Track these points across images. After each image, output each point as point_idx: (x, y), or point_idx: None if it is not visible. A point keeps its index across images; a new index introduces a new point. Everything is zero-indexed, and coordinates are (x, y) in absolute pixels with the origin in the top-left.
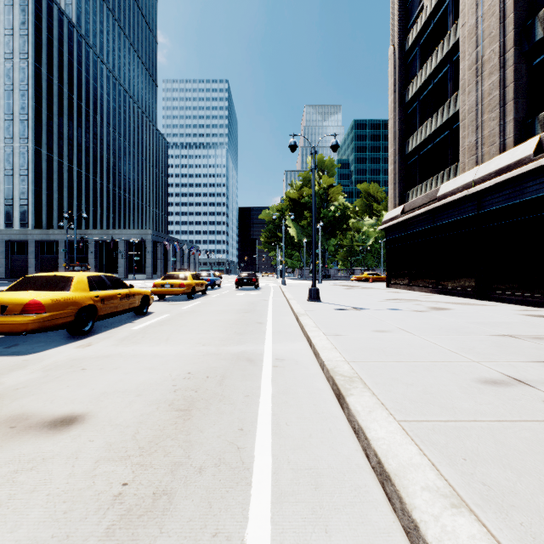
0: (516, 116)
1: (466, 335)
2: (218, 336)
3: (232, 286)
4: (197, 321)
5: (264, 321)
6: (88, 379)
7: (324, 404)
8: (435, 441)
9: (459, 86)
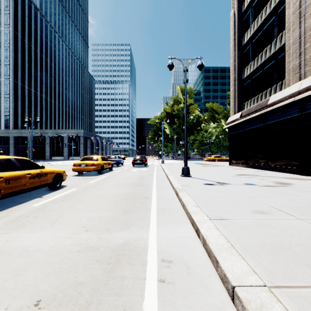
0: None
1: None
2: (106, 215)
3: (130, 164)
4: (95, 196)
5: (150, 196)
6: None
7: None
8: None
9: (283, 29)
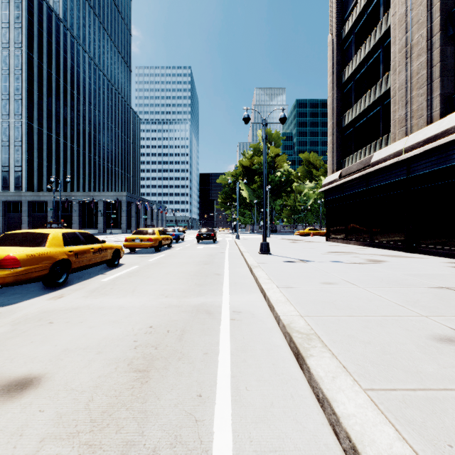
0: (442, 92)
1: (407, 287)
2: (180, 287)
3: (194, 239)
4: (162, 273)
5: (222, 273)
6: (53, 334)
7: (282, 363)
8: (411, 418)
9: (390, 67)
